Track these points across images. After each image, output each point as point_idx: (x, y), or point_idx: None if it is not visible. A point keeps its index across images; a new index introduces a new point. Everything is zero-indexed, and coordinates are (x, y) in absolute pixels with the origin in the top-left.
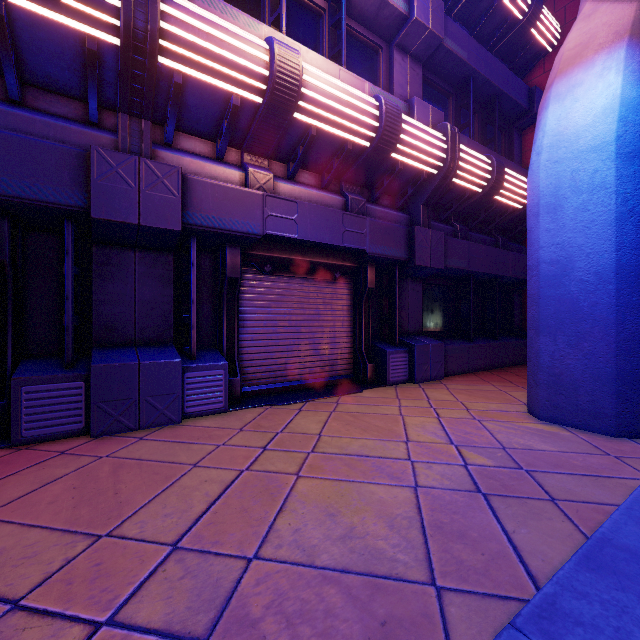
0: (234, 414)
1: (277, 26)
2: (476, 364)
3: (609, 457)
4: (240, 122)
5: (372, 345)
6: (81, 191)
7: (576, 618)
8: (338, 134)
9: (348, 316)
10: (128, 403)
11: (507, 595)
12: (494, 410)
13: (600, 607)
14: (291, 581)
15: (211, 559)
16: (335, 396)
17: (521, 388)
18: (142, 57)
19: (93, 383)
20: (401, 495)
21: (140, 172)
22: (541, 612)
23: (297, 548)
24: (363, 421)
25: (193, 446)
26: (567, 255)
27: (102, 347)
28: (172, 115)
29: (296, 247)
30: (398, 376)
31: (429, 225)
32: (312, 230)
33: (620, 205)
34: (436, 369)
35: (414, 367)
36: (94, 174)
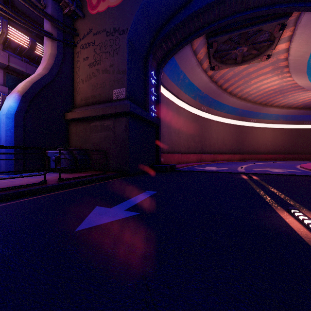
0: None
1: None
2: None
3: None
4: None
5: None
6: None
7: None
8: None
9: None
10: None
11: None
12: None
13: None
14: None
15: None
16: None
17: None
18: None
19: None
20: None
21: None
22: None
23: None
24: None
25: None
26: (1, 137)
27: None
28: None
29: None
30: None
31: None
32: None
33: (7, 127)
34: None
35: None
36: None
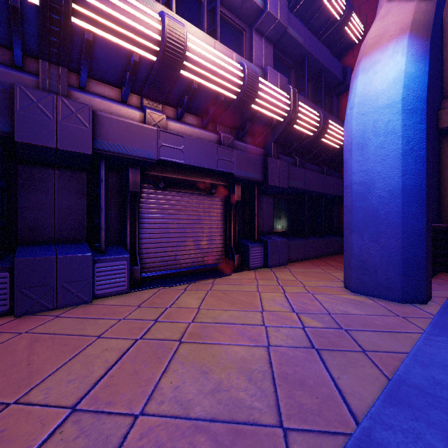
0: (134, 294)
1: (168, 6)
2: (309, 254)
3: (399, 317)
4: (139, 74)
5: (238, 241)
6: (6, 119)
7: (386, 446)
8: (213, 88)
9: (221, 221)
10: (47, 288)
11: (335, 431)
12: (322, 286)
13: (402, 435)
14: (169, 433)
15: (104, 418)
16: (211, 278)
17: (339, 270)
18: (58, 16)
19: (16, 273)
20: (257, 353)
21: (57, 107)
22: (361, 444)
23: (176, 403)
24: (231, 297)
25: (99, 321)
26: (370, 178)
27: (26, 244)
28: (85, 65)
29: (183, 170)
30: (256, 263)
31: (278, 157)
32: (194, 157)
33: (404, 145)
34: (283, 258)
35: (267, 257)
36: (17, 106)
